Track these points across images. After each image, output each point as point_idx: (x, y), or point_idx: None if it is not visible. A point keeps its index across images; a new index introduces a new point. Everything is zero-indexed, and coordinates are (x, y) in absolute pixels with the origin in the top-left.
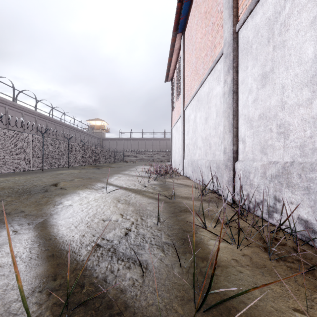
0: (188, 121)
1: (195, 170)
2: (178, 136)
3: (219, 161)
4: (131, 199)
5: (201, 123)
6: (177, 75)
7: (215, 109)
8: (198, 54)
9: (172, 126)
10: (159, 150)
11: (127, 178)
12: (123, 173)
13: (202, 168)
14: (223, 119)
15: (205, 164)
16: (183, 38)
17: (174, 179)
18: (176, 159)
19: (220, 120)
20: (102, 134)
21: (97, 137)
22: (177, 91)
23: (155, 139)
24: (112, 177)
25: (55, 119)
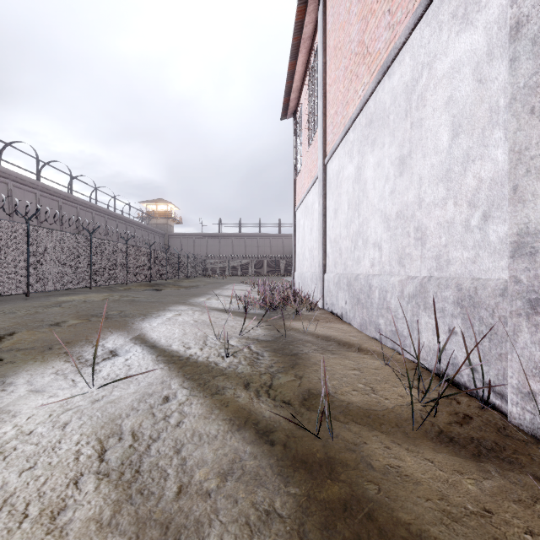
0: (337, 184)
1: (360, 300)
2: (310, 225)
3: (472, 281)
4: (157, 436)
5: (381, 177)
6: (306, 98)
7: (445, 117)
8: (371, 1)
9: (296, 205)
10: (270, 255)
11: (195, 316)
12: (193, 302)
13: (387, 299)
14: (513, 123)
15: (402, 287)
16: (322, 3)
17: (304, 321)
18: (305, 273)
19: (478, 143)
20: (169, 227)
21: (160, 232)
22: (306, 131)
23: (262, 236)
24: (162, 313)
25: (77, 198)
